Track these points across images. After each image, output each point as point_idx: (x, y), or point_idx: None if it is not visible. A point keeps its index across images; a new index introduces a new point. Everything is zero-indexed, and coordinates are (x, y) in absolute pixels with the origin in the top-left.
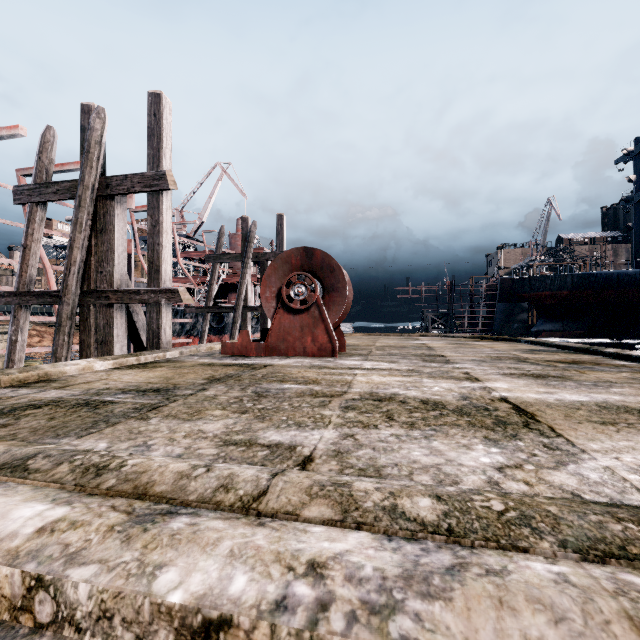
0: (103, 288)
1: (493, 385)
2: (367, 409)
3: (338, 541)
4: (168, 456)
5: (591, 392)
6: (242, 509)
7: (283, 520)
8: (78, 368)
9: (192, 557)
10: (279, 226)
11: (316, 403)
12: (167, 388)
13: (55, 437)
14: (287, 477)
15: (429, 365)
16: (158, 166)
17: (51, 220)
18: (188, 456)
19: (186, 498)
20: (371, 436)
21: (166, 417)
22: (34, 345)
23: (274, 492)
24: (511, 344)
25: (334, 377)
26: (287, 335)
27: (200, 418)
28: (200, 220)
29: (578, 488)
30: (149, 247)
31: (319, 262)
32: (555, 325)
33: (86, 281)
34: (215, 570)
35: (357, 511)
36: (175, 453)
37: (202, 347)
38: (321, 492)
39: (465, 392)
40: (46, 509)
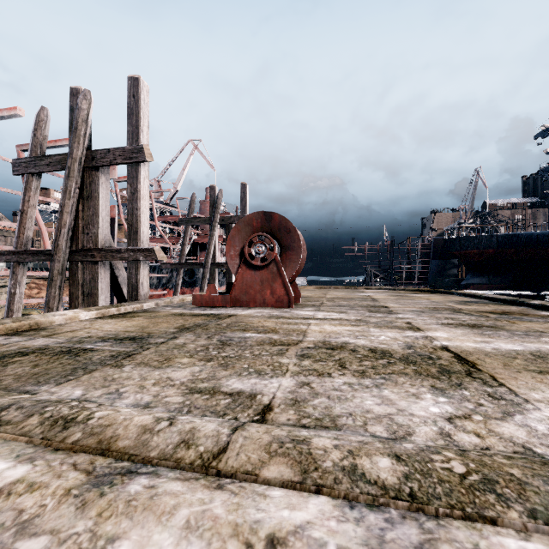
0: (89, 247)
1: (434, 334)
2: (321, 357)
3: (298, 509)
4: (137, 404)
5: (524, 341)
6: (202, 467)
7: (242, 481)
8: (65, 318)
9: (146, 528)
10: (242, 193)
11: (274, 351)
12: (142, 336)
13: (36, 384)
14: (247, 432)
15: (374, 315)
16: (137, 141)
17: (48, 189)
18: (156, 404)
19: (147, 454)
20: (326, 384)
21: (138, 364)
22: (33, 296)
23: (234, 449)
24: (445, 296)
25: (290, 326)
26: (249, 288)
27: (169, 366)
28: (175, 189)
29: (528, 441)
30: (129, 212)
31: (277, 224)
32: (482, 279)
33: (74, 241)
34: (169, 545)
35: (316, 472)
36: (144, 401)
37: (175, 299)
38: (280, 450)
39: (409, 341)
40: (7, 468)
